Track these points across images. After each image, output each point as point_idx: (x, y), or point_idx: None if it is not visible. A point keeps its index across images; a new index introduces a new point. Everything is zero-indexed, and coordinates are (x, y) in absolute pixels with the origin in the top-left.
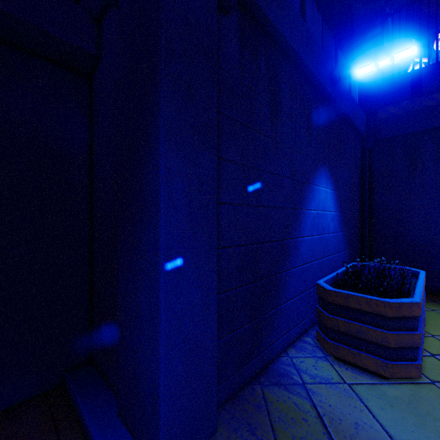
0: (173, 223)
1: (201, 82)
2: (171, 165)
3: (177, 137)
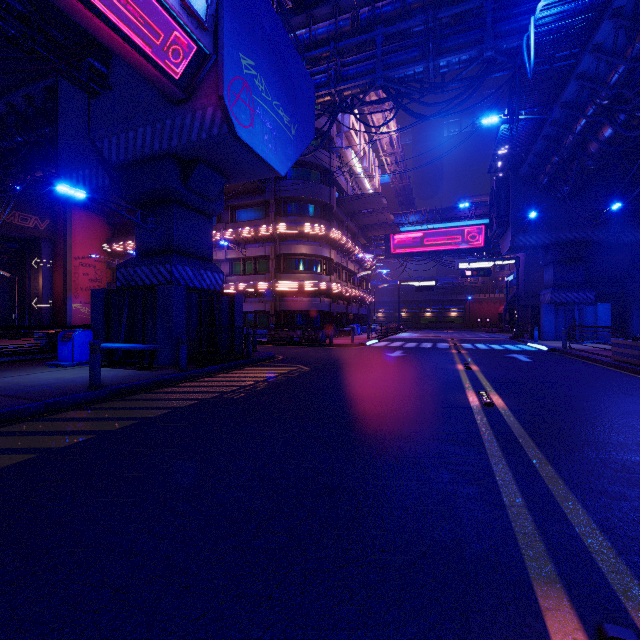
0: (635, 317)
1: (639, 302)
2: (635, 312)
3: (635, 309)
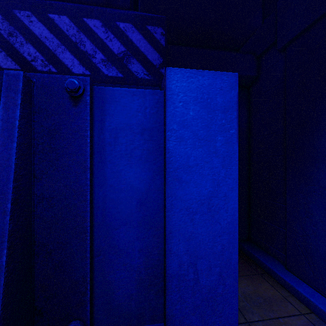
0: None
1: None
2: None
3: None
